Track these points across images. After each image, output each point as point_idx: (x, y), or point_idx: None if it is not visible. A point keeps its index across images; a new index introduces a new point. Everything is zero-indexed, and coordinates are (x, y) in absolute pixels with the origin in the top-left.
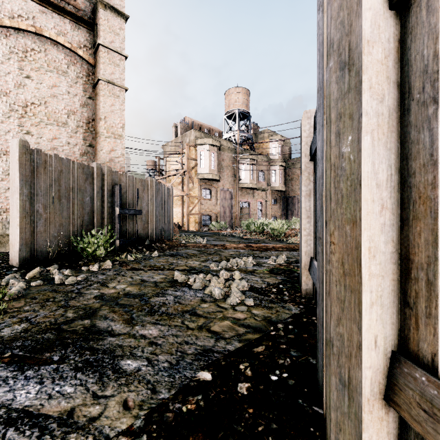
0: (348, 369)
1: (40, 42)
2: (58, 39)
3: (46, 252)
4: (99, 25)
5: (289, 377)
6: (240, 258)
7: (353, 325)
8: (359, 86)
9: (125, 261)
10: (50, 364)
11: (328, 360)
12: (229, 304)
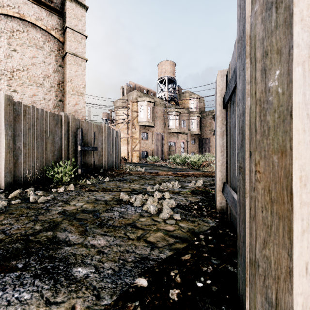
0: (275, 291)
1: (24, 25)
2: (36, 23)
3: (25, 178)
4: (66, 13)
5: (212, 283)
6: (169, 182)
7: (281, 250)
8: (290, 20)
9: (84, 185)
10: (14, 271)
11: (253, 278)
12: (161, 218)
